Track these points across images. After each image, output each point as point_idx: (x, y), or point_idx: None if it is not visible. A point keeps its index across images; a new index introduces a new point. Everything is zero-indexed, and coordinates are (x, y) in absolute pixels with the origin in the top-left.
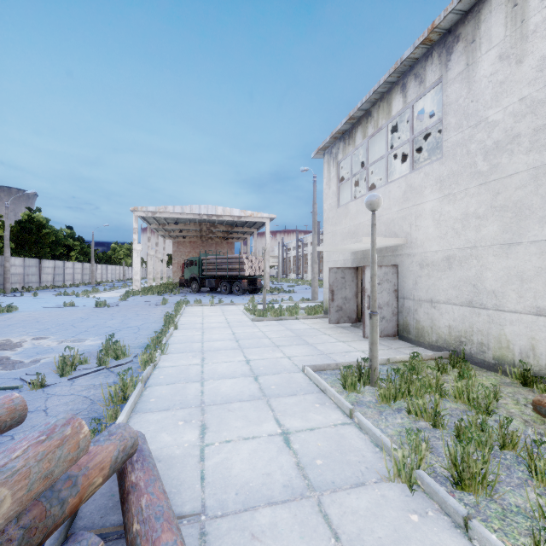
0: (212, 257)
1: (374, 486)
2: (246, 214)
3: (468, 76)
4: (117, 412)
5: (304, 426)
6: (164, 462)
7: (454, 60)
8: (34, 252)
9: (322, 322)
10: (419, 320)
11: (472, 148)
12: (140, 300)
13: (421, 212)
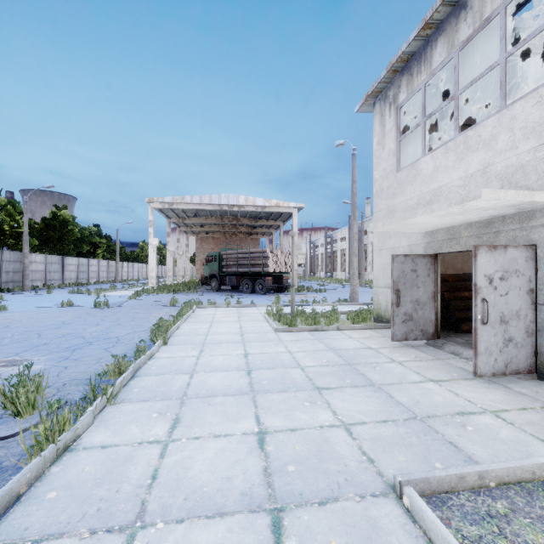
0: (233, 251)
1: None
2: (271, 204)
3: None
4: None
5: None
6: None
7: None
8: (59, 249)
9: (378, 335)
10: None
11: None
12: (150, 300)
13: None
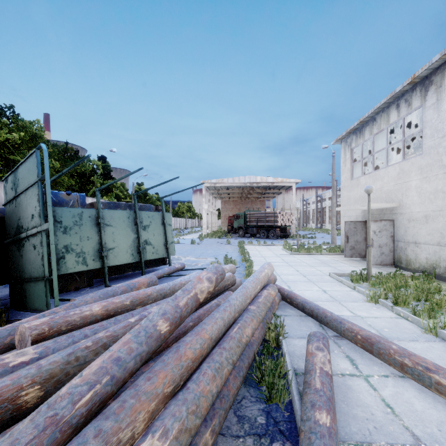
0: (254, 212)
1: (361, 302)
2: (278, 180)
3: (438, 107)
4: None
5: (332, 290)
6: None
7: (429, 96)
8: None
9: (340, 257)
10: (407, 255)
11: (440, 151)
12: (211, 241)
13: (409, 186)
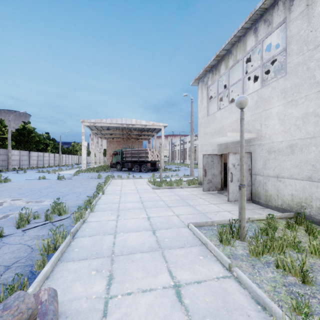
0: (129, 149)
1: None
2: (150, 123)
3: (308, 13)
4: (44, 262)
5: (192, 279)
6: (70, 319)
7: (296, 4)
8: (26, 147)
9: (198, 190)
10: (267, 190)
11: (311, 65)
12: (85, 175)
13: (269, 114)
